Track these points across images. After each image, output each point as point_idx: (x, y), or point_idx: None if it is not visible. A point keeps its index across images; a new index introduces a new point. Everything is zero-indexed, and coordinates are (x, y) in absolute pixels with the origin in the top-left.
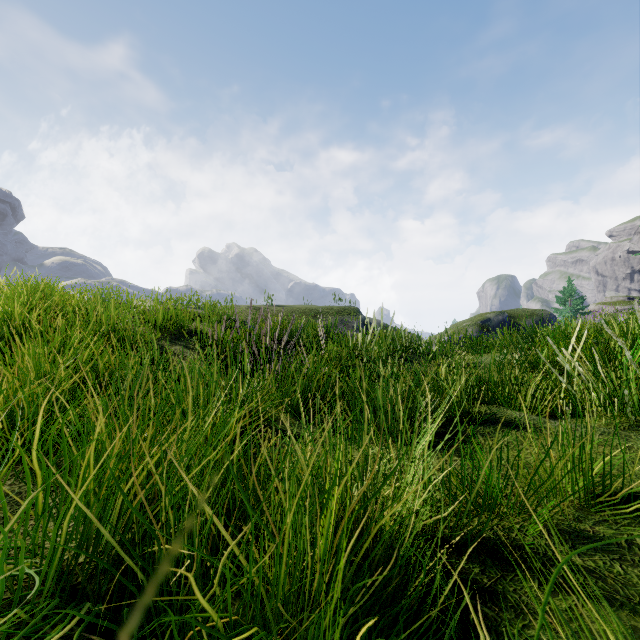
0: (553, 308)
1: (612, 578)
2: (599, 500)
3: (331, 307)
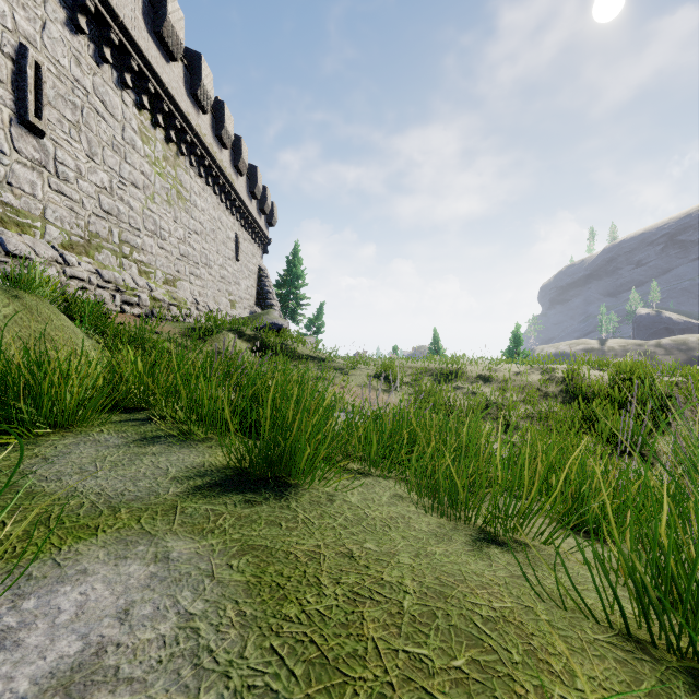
0: None
1: None
2: None
3: None
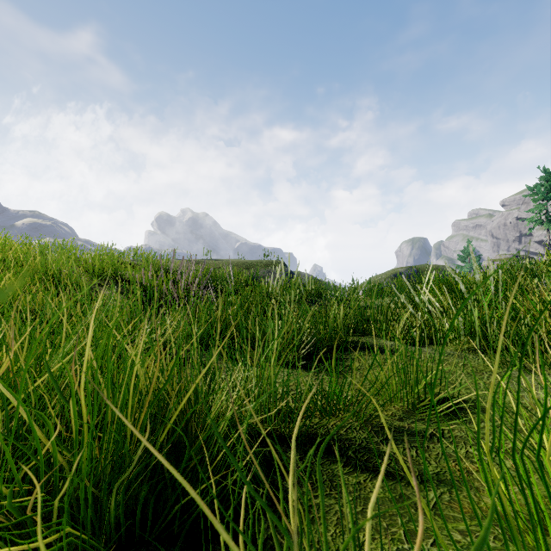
0: (455, 265)
1: (405, 460)
2: (422, 404)
3: (261, 261)
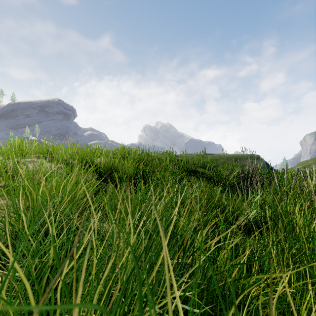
0: None
1: None
2: None
3: (242, 155)
